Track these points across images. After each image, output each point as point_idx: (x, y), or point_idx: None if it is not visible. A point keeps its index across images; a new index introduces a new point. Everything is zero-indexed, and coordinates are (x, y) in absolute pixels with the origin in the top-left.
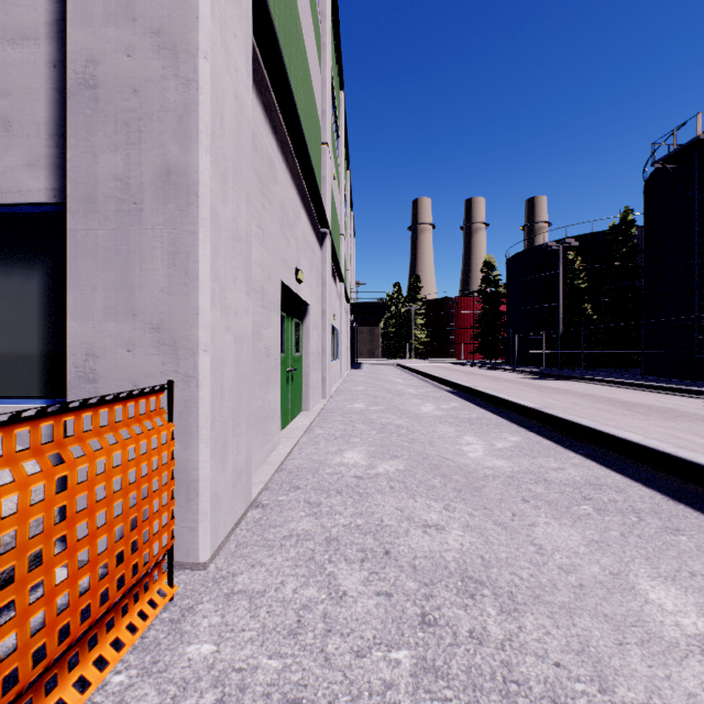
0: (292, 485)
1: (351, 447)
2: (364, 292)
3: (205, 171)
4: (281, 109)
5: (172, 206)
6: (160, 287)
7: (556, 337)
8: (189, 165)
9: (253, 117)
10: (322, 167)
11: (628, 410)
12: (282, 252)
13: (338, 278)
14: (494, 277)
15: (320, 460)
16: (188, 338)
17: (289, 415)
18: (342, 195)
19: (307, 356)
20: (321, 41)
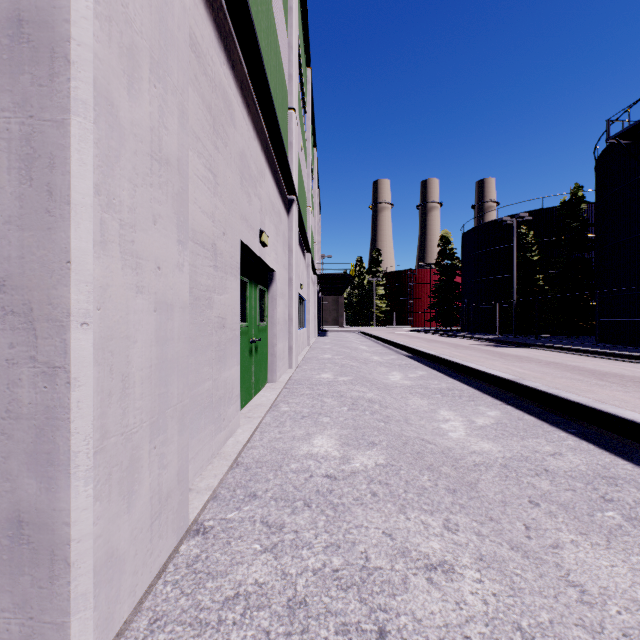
0: (247, 491)
1: (320, 429)
2: (330, 263)
3: (83, 21)
4: (240, 43)
5: (25, 78)
6: (5, 216)
7: (509, 306)
8: (55, 9)
9: (200, 29)
10: (289, 133)
11: (601, 380)
12: (241, 208)
13: (305, 249)
14: (450, 251)
15: (285, 449)
16: (53, 301)
17: (253, 389)
18: (309, 168)
19: (273, 326)
20: (288, 4)
